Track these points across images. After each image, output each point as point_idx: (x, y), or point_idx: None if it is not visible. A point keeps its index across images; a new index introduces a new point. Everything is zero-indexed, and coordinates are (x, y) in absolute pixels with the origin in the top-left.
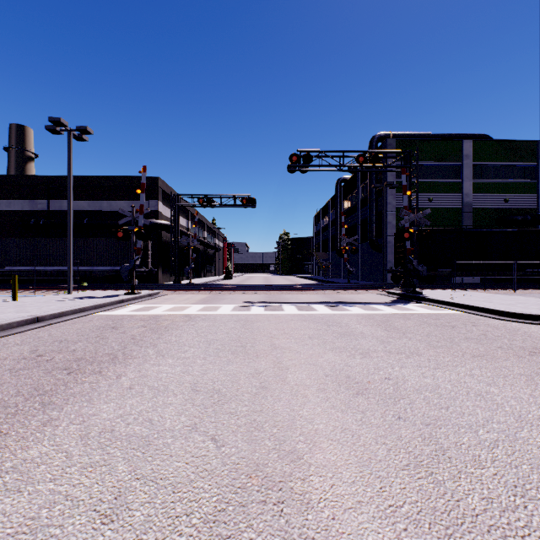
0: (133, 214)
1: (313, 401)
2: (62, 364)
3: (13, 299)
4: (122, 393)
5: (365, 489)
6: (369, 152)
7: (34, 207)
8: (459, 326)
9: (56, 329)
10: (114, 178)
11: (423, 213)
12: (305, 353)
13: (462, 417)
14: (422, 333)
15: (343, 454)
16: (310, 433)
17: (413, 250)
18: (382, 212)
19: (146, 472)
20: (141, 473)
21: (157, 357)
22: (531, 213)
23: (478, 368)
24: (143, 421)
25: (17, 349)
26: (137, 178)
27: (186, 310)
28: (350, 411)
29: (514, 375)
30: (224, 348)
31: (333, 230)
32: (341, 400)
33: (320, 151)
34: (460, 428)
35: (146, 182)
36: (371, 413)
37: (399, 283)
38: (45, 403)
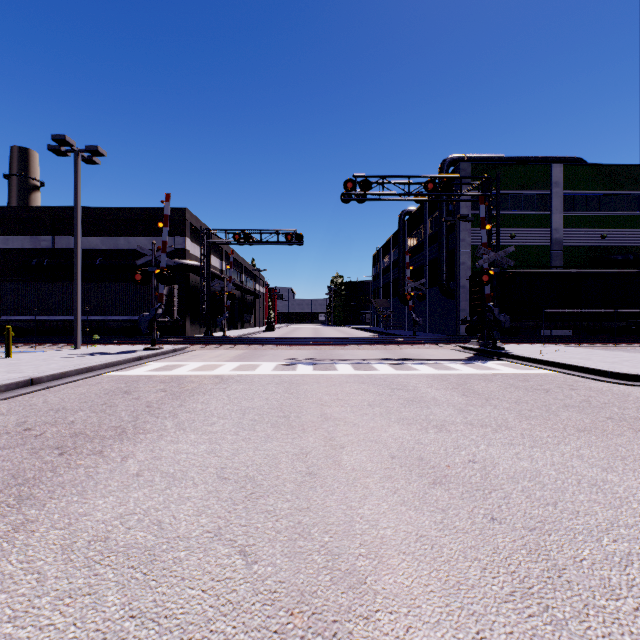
0: (154, 253)
1: (377, 493)
2: (53, 442)
3: (7, 355)
4: (126, 482)
5: (456, 635)
6: (439, 177)
7: (36, 244)
8: (554, 389)
9: (55, 394)
10: (132, 210)
11: (506, 252)
12: (365, 426)
13: (577, 517)
14: (509, 399)
15: (421, 576)
16: (375, 542)
17: (494, 296)
18: (455, 250)
19: (145, 606)
20: (138, 608)
21: (176, 431)
22: (633, 251)
23: (587, 446)
24: (149, 524)
25: (0, 421)
26: (161, 210)
27: (218, 369)
28: (426, 509)
29: (634, 456)
30: (262, 420)
31: (395, 273)
32: (413, 492)
33: (380, 176)
34: (576, 534)
35: (171, 215)
36: (455, 511)
37: (475, 336)
38: (23, 497)
